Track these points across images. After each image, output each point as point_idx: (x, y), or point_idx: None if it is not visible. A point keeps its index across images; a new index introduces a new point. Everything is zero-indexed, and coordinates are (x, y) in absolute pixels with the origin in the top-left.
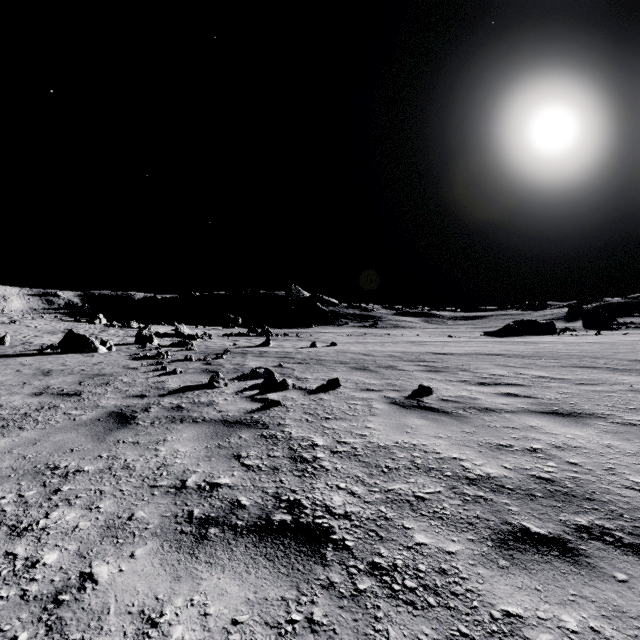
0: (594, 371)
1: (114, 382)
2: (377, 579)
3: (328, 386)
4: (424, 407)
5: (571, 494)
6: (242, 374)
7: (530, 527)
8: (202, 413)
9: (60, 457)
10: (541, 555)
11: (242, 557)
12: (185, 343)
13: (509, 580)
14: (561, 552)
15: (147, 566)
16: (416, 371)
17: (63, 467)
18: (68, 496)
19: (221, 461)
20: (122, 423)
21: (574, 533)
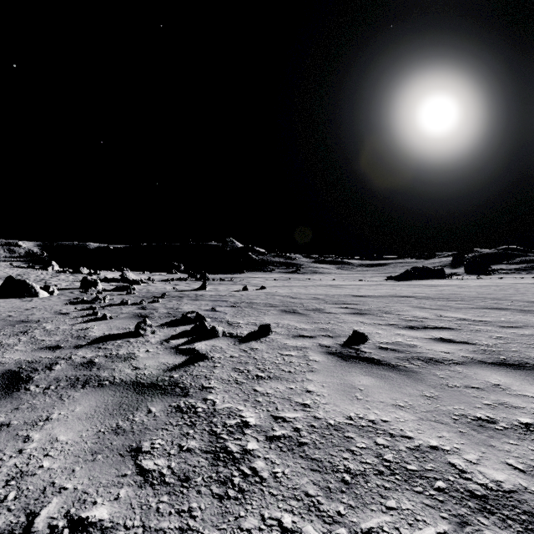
0: (506, 312)
1: (34, 330)
2: None
3: (259, 332)
4: (365, 358)
5: None
6: (173, 319)
7: None
8: (114, 371)
9: None
10: None
11: None
12: (127, 287)
13: None
14: None
15: None
16: (343, 314)
17: None
18: None
19: (109, 462)
20: (8, 389)
21: None
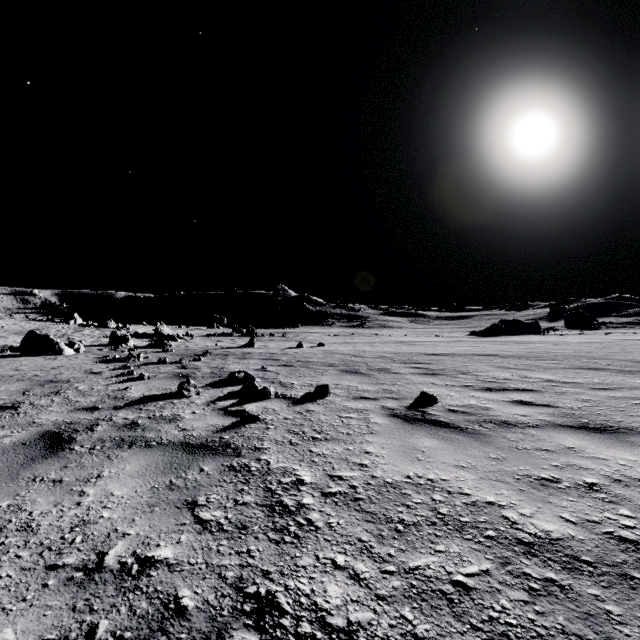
0: (602, 373)
1: (66, 390)
2: None
3: (316, 394)
4: (431, 421)
5: None
6: (219, 379)
7: None
8: (160, 432)
9: None
10: None
11: None
12: (163, 344)
13: None
14: None
15: None
16: (412, 374)
17: None
18: None
19: (167, 513)
20: (52, 449)
21: None
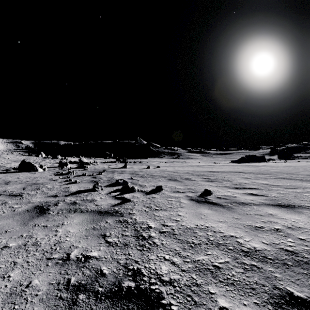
0: (291, 181)
1: (42, 188)
2: None
3: (156, 190)
4: (209, 202)
5: None
6: (111, 183)
7: (293, 291)
8: (87, 206)
9: None
10: None
11: None
12: (83, 166)
13: None
14: None
15: None
16: (201, 181)
17: None
18: None
19: (93, 239)
20: (40, 213)
21: None
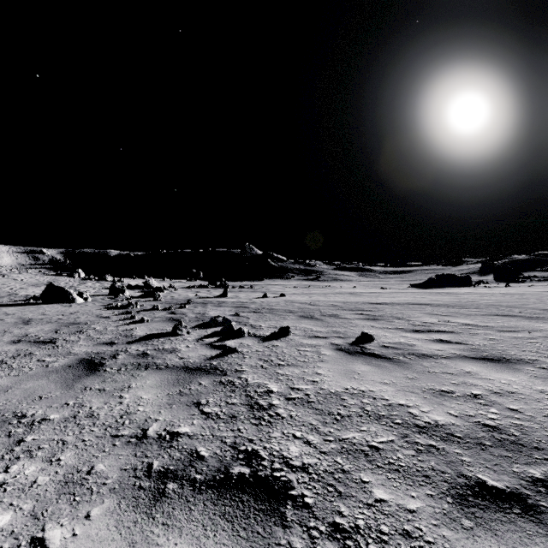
0: (512, 319)
1: (87, 330)
2: (340, 544)
3: (280, 333)
4: (367, 353)
5: (519, 443)
6: (203, 322)
7: (486, 480)
8: (165, 360)
9: (28, 405)
10: (503, 513)
11: (200, 517)
12: (153, 294)
13: (476, 544)
14: (523, 509)
15: (102, 529)
16: (356, 319)
17: (30, 415)
18: (30, 447)
19: (182, 409)
20: (91, 370)
21: (531, 487)
